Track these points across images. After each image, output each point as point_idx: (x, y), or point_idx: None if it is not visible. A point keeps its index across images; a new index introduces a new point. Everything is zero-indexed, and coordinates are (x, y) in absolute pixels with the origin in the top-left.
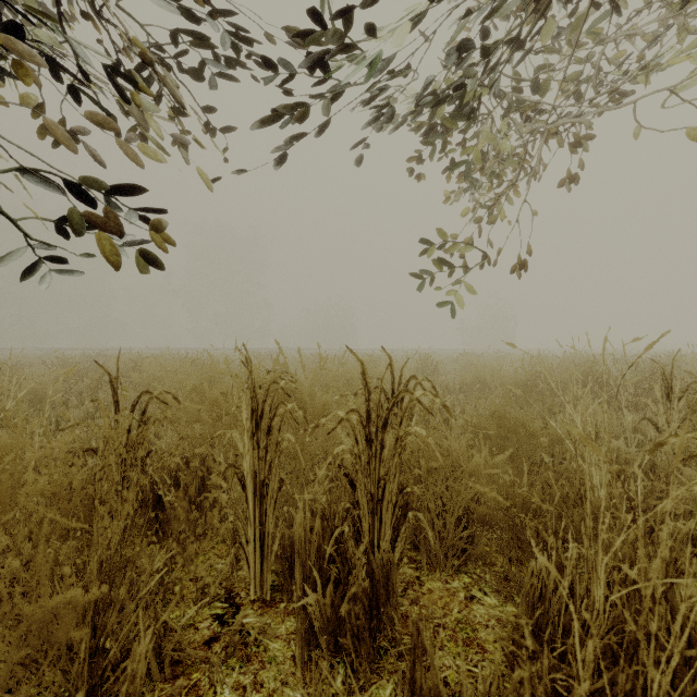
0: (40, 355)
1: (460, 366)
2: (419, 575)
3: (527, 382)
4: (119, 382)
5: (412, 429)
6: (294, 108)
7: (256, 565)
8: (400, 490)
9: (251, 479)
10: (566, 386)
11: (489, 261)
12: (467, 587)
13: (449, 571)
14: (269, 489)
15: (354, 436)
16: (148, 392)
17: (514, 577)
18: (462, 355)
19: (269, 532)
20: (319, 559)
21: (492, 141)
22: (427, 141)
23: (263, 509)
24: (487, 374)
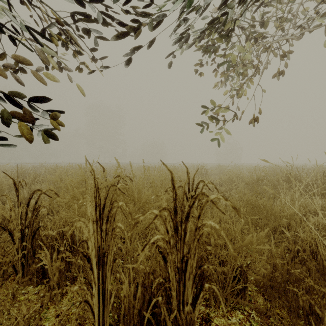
0: (14, 166)
1: (217, 171)
2: (209, 312)
3: (257, 181)
4: (44, 180)
5: (209, 222)
6: (130, 21)
7: (99, 310)
8: (199, 266)
9: (96, 251)
10: (278, 182)
11: (237, 116)
12: (242, 323)
13: (228, 308)
14: (107, 260)
15: (166, 228)
16: (39, 190)
17: (272, 315)
18: (218, 166)
19: (107, 289)
20: (140, 319)
21: (240, 50)
22: (205, 50)
23: (103, 272)
24: (234, 176)
